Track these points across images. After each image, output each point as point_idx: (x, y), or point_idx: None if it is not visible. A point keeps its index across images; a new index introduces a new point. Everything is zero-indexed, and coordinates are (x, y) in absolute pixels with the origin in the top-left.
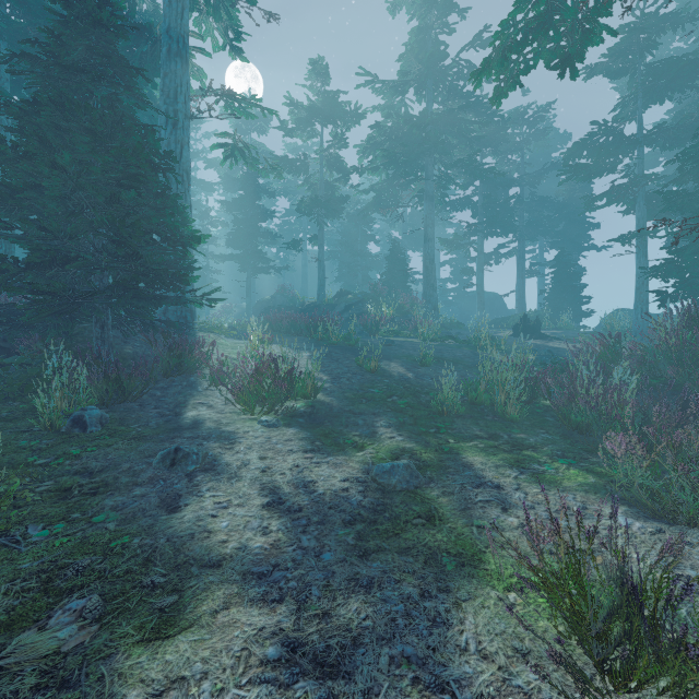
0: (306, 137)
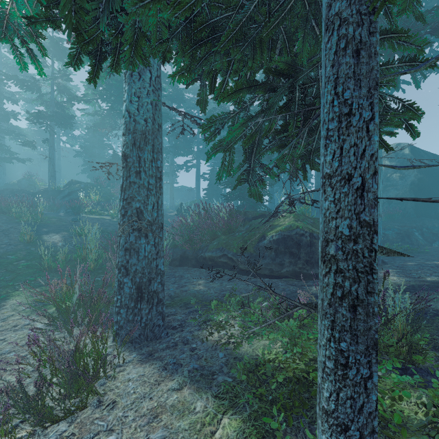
0: (60, 64)
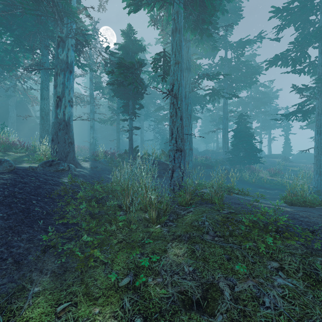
0: None
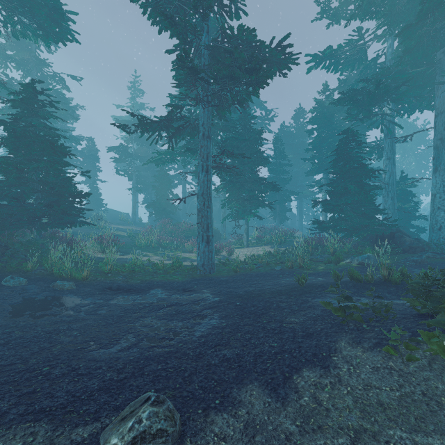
0: None
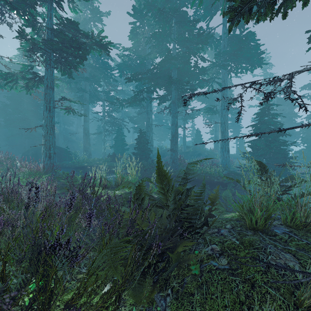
0: None
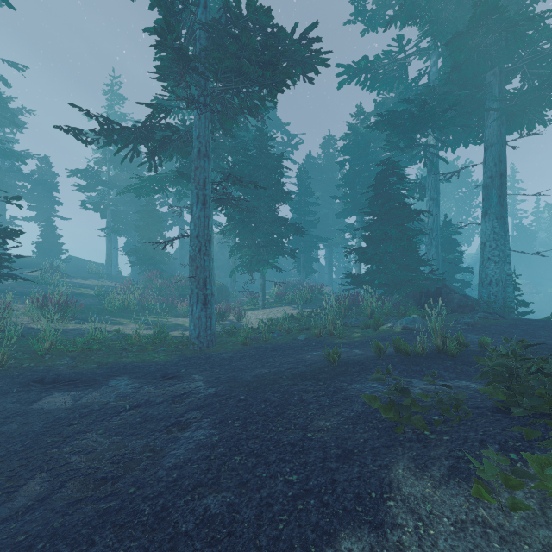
0: None
